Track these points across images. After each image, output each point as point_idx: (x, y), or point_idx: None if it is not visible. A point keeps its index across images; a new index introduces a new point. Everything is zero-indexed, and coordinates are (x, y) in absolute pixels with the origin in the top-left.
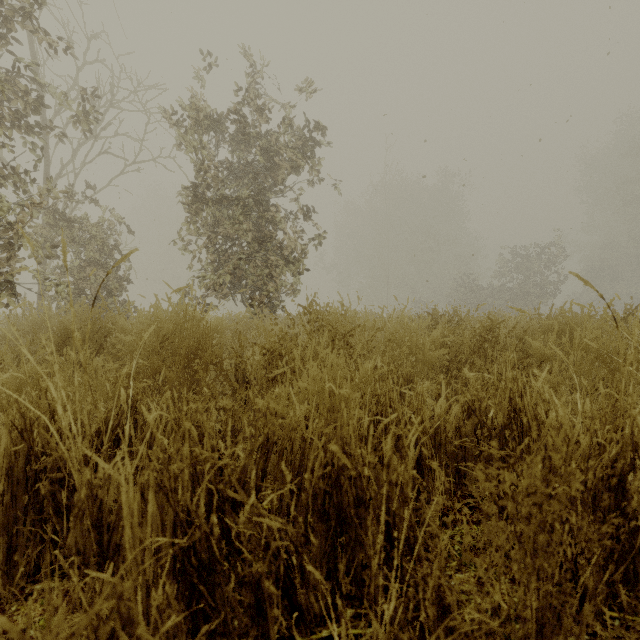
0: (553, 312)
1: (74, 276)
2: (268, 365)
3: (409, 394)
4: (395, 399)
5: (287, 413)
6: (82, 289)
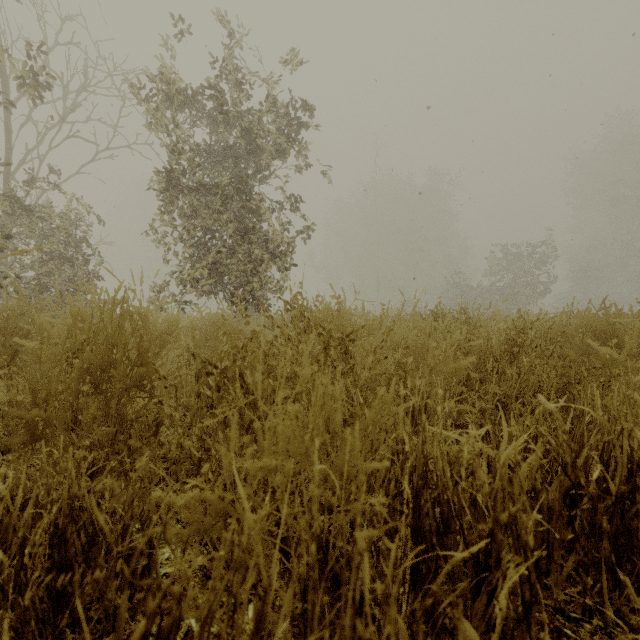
0: (540, 312)
1: (36, 271)
2: (218, 391)
3: (449, 436)
4: (439, 458)
5: (247, 476)
6: (45, 285)
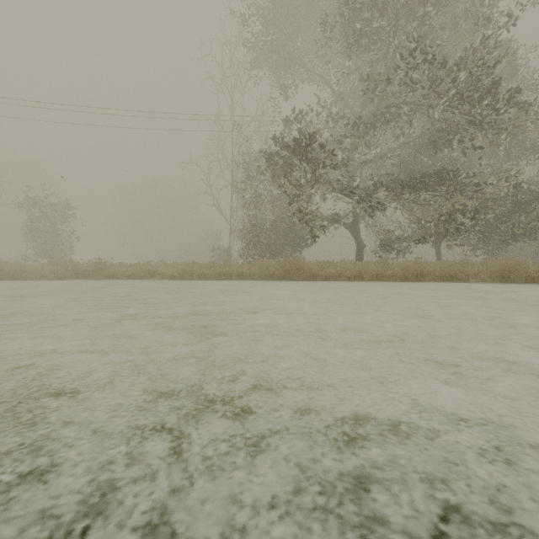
0: None
1: None
2: None
3: None
4: None
5: None
6: None
